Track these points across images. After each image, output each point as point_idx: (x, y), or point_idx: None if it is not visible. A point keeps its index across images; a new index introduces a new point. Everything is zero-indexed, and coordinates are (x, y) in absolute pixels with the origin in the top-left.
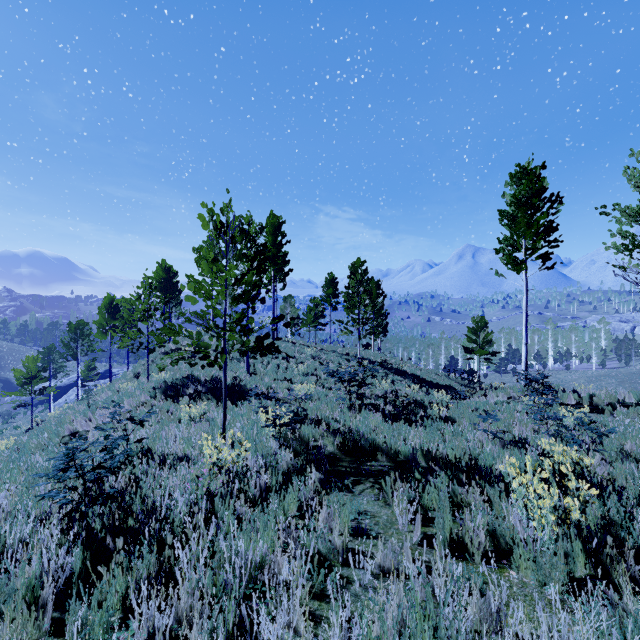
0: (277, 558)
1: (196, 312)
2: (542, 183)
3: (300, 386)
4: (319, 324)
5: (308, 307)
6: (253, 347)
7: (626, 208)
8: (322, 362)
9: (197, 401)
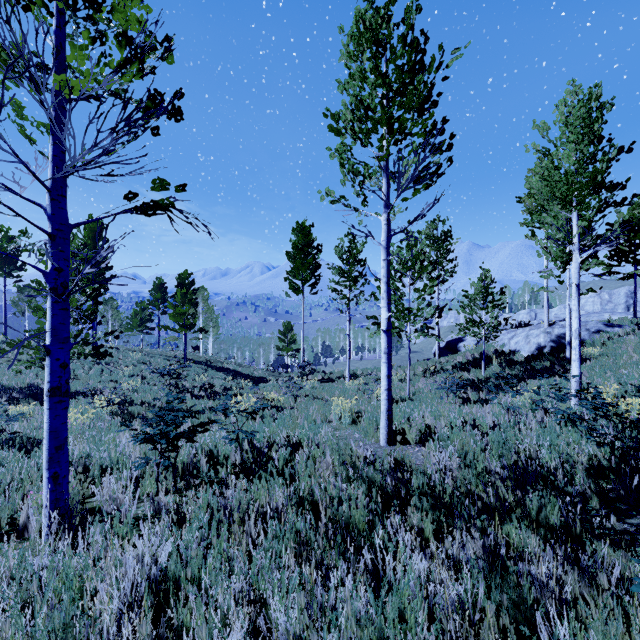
0: (121, 436)
1: (39, 330)
2: (311, 237)
3: (127, 384)
4: (146, 328)
5: (134, 311)
6: (91, 354)
7: (334, 268)
8: (148, 364)
9: (16, 406)
